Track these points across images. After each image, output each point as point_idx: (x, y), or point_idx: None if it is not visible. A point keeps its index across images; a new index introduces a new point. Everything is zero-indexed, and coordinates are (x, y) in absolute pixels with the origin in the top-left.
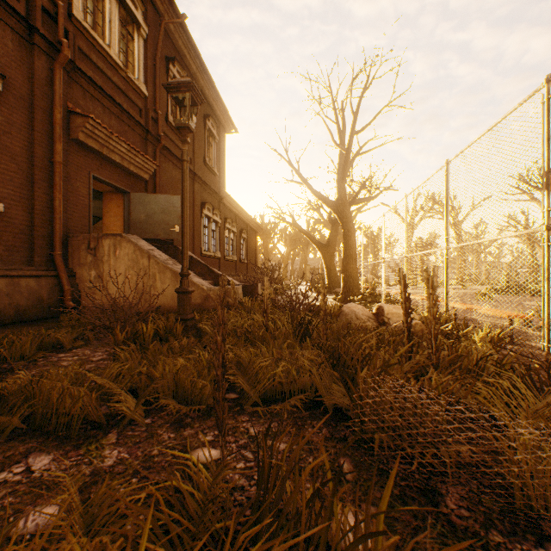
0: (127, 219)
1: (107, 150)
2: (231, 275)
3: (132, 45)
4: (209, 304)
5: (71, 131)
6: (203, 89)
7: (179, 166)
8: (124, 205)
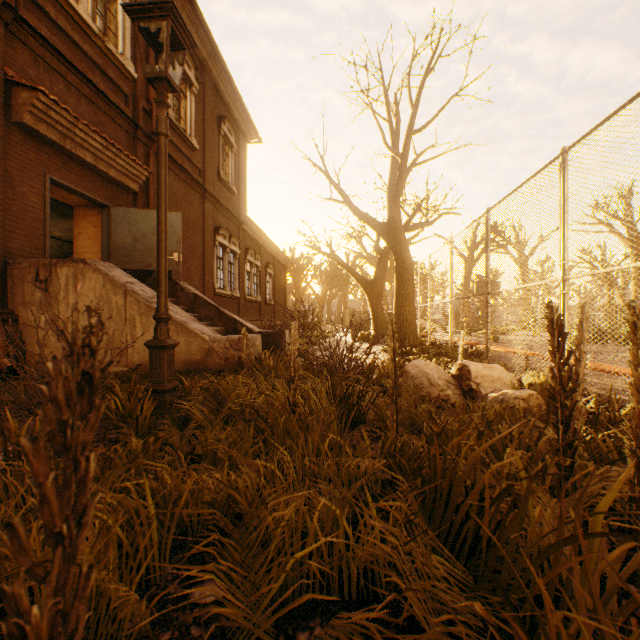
0: (107, 243)
1: (71, 143)
2: (253, 320)
3: (114, 7)
4: (213, 361)
5: (12, 110)
6: (217, 83)
7: (183, 178)
8: (102, 223)
